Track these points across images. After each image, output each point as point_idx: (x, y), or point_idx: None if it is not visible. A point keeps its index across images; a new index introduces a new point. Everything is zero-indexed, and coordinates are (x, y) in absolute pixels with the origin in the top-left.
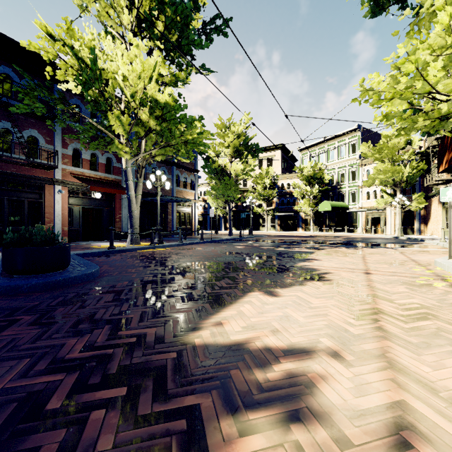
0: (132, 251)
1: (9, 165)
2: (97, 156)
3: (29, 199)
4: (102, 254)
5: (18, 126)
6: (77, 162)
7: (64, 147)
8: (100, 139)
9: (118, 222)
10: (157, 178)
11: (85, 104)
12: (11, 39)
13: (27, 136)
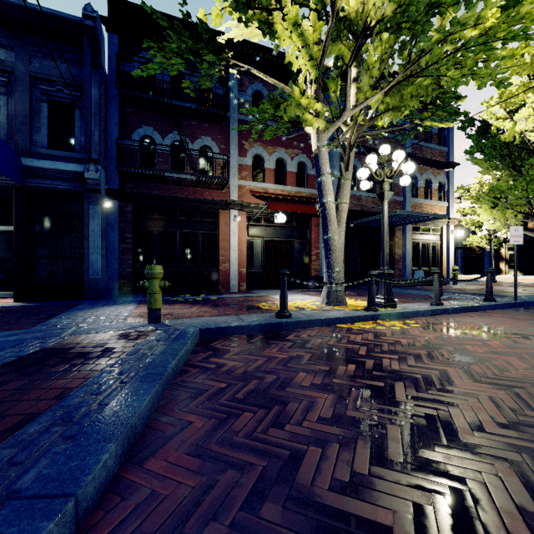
0: (325, 324)
1: (180, 188)
2: (285, 162)
3: (202, 231)
4: (260, 330)
5: (181, 129)
6: (258, 175)
7: (242, 155)
8: (280, 120)
9: (314, 260)
10: (382, 162)
11: (268, 88)
12: (180, 20)
13: (201, 148)
